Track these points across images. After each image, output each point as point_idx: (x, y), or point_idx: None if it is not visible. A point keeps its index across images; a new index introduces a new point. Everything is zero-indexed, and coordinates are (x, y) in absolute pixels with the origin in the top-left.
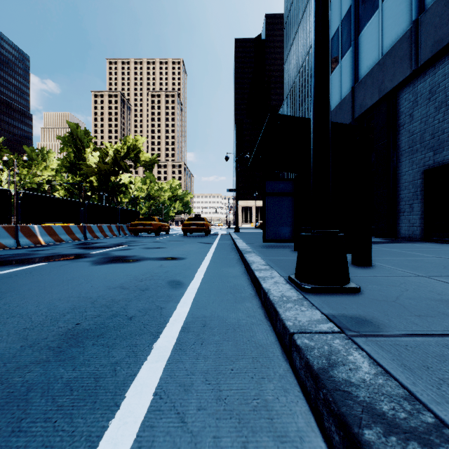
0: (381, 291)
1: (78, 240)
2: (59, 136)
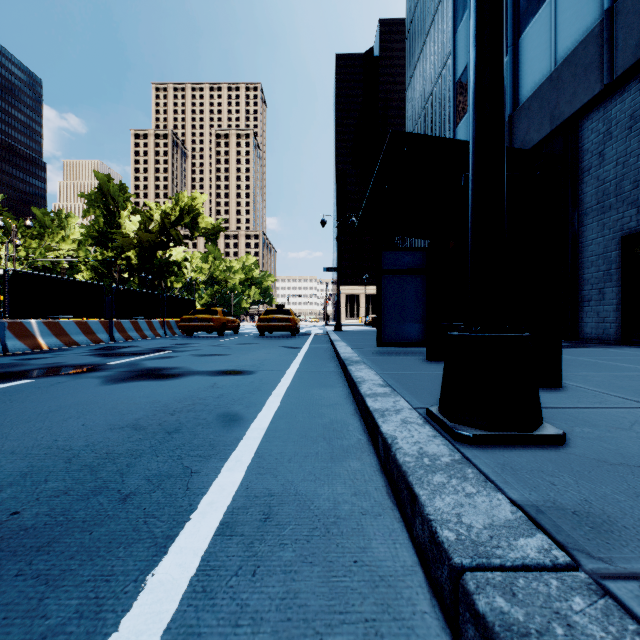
0: (604, 441)
1: (101, 343)
2: (83, 193)
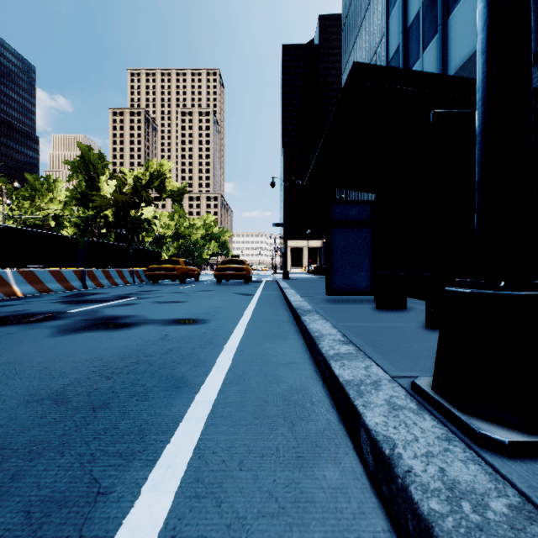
0: None
1: (74, 290)
2: (68, 161)
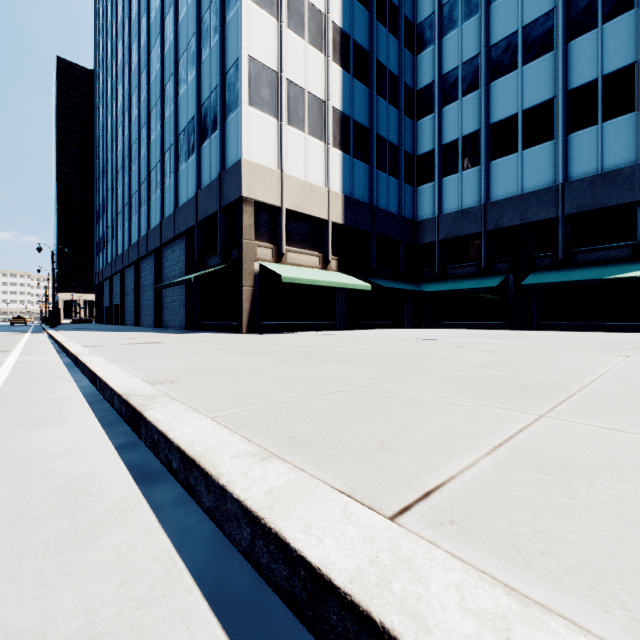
0: None
1: None
2: None
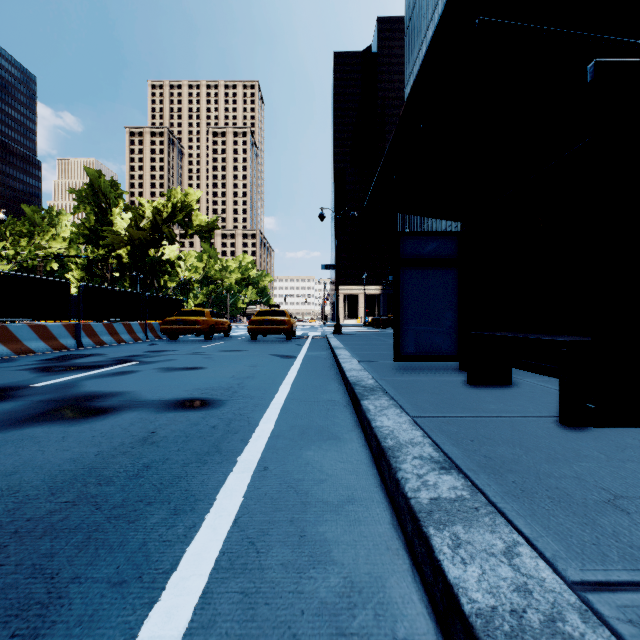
0: None
1: (63, 350)
2: (73, 189)
